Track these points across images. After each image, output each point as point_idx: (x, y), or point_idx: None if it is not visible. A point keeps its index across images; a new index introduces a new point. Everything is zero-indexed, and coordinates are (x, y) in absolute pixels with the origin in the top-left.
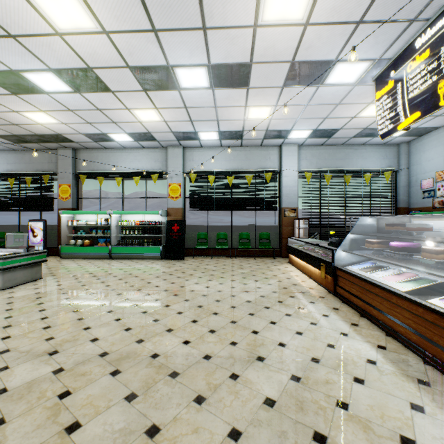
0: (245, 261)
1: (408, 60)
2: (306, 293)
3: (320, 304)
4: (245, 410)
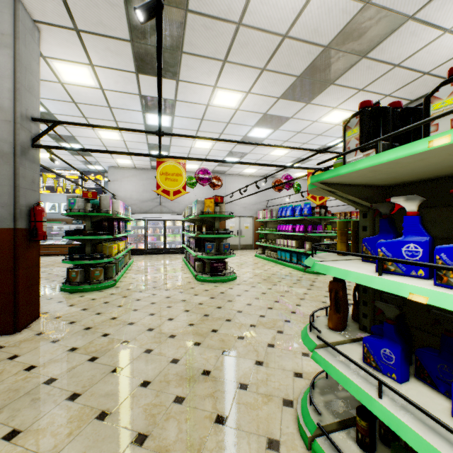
0: None
1: (47, 173)
2: None
3: None
4: None
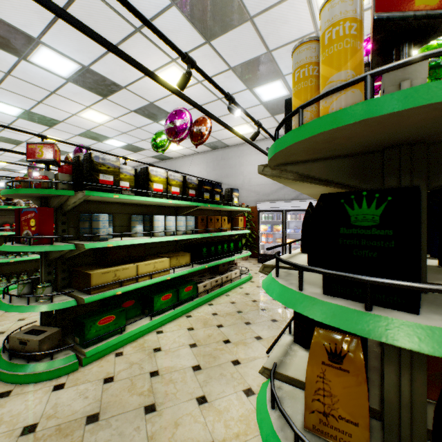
0: None
1: None
2: None
3: None
4: None
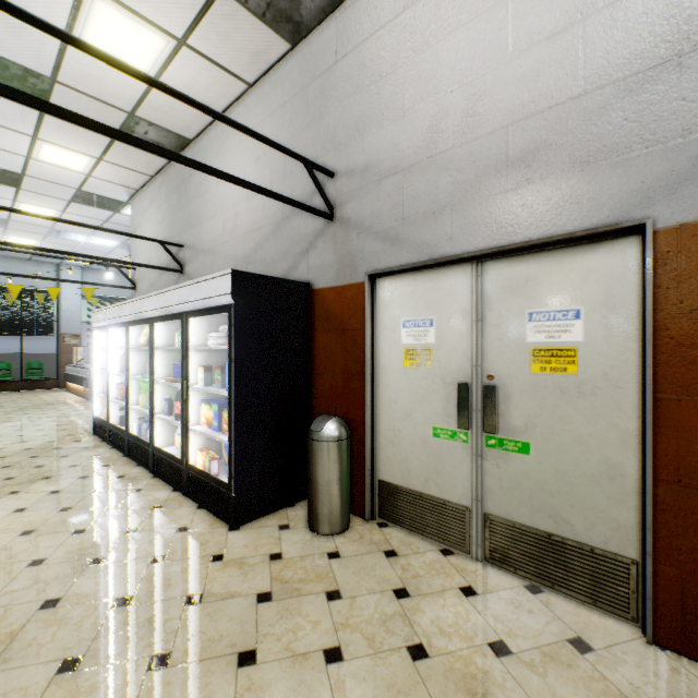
0: (4, 395)
1: None
2: (68, 403)
3: (74, 405)
4: (0, 428)
